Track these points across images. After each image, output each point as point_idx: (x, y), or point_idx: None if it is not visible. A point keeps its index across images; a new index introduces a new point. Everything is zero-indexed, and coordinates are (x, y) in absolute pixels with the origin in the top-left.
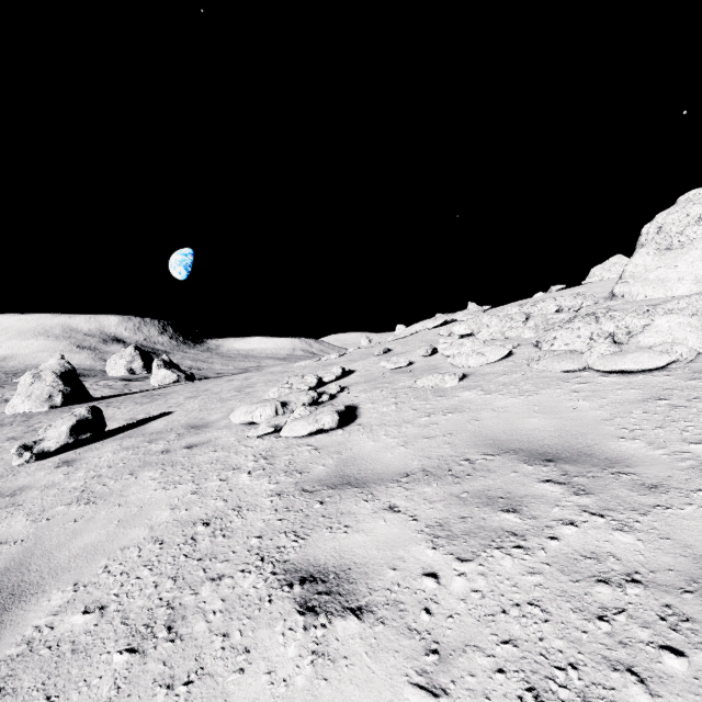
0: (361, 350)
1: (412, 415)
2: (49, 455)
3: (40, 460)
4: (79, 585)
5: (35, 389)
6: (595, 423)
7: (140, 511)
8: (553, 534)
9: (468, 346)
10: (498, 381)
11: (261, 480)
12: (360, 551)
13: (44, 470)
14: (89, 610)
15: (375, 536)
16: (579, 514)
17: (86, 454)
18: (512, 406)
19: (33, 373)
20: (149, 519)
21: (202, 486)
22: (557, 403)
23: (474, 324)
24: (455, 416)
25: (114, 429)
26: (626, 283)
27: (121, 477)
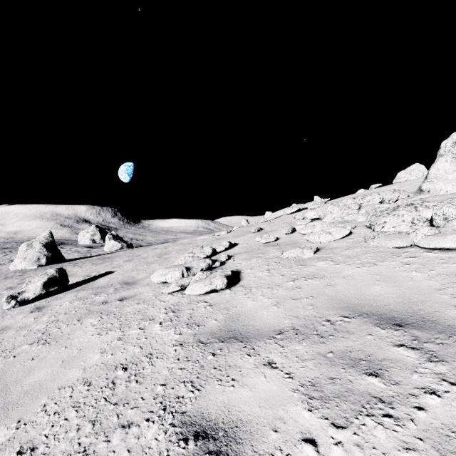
0: (242, 228)
1: (281, 279)
2: (29, 302)
3: (22, 305)
4: (21, 422)
5: (29, 254)
6: (430, 292)
7: (79, 353)
8: (418, 404)
9: (319, 227)
10: (344, 254)
11: (169, 331)
12: (245, 407)
13: (22, 313)
14: (22, 450)
15: (257, 392)
16: (439, 383)
17: (52, 302)
18: (358, 274)
19: (27, 243)
20: (84, 361)
21: (126, 333)
22: (394, 273)
23: (321, 211)
24: (314, 281)
25: (75, 283)
26: (431, 182)
27: (71, 322)
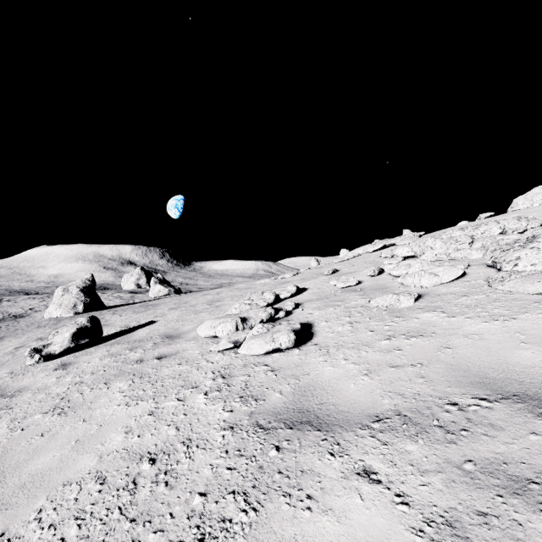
0: (311, 270)
1: (371, 336)
2: (55, 357)
3: (47, 360)
4: (5, 536)
5: (64, 300)
6: None
7: (98, 431)
8: None
9: (416, 266)
10: (459, 302)
11: (216, 405)
12: None
13: (45, 371)
14: None
15: (351, 528)
16: None
17: (80, 358)
18: (488, 332)
19: (63, 287)
20: (102, 443)
21: (160, 405)
22: None
23: (417, 246)
24: (420, 341)
25: (110, 335)
26: None
27: (96, 386)
